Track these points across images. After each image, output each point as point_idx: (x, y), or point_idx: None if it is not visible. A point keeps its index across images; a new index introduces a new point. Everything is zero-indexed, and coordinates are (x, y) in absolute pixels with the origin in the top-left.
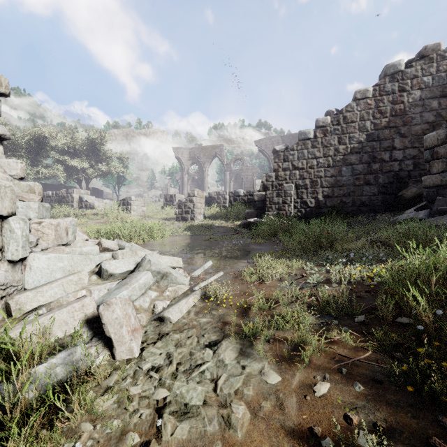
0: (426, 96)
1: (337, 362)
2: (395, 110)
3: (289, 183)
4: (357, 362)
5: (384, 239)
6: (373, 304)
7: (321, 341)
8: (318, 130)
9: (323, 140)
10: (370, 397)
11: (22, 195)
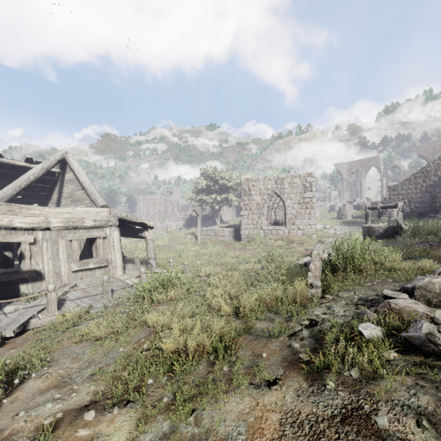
0: None
1: None
2: None
3: (396, 201)
4: None
5: None
6: None
7: None
8: (411, 176)
9: (414, 181)
10: None
11: None
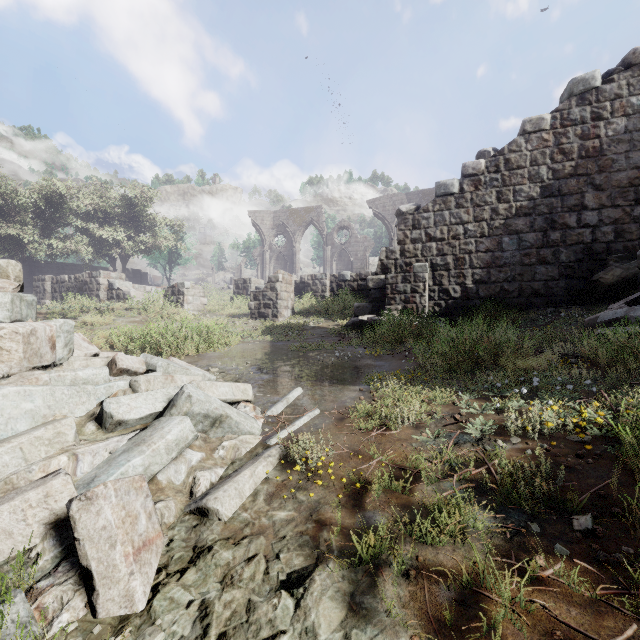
0: (635, 126)
1: None
2: (586, 148)
3: (421, 261)
4: None
5: (584, 353)
6: (599, 486)
7: (520, 588)
8: (466, 181)
9: (473, 196)
10: None
11: None
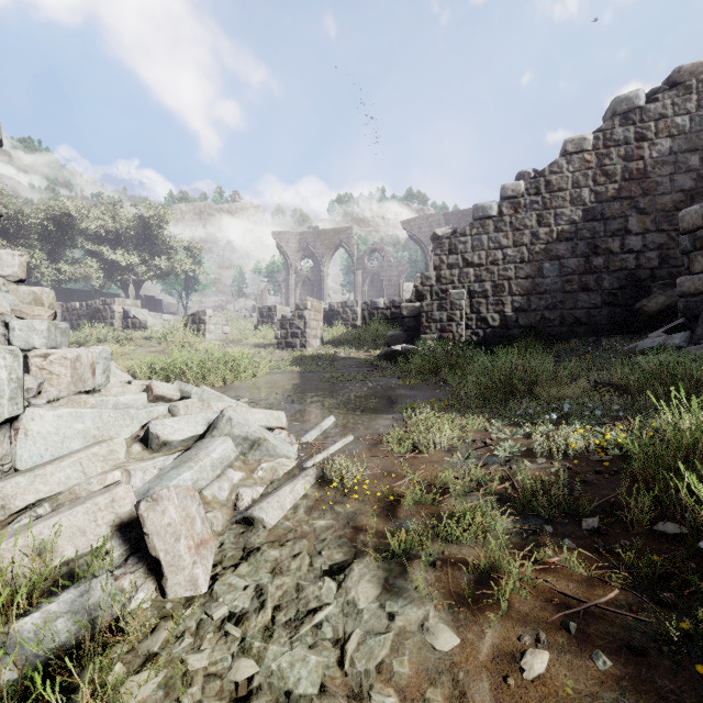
0: (680, 147)
1: (558, 609)
2: (630, 170)
3: (458, 288)
4: (595, 608)
5: (618, 381)
6: (610, 495)
7: (528, 568)
8: (505, 204)
9: (512, 220)
10: (626, 682)
11: (22, 308)
